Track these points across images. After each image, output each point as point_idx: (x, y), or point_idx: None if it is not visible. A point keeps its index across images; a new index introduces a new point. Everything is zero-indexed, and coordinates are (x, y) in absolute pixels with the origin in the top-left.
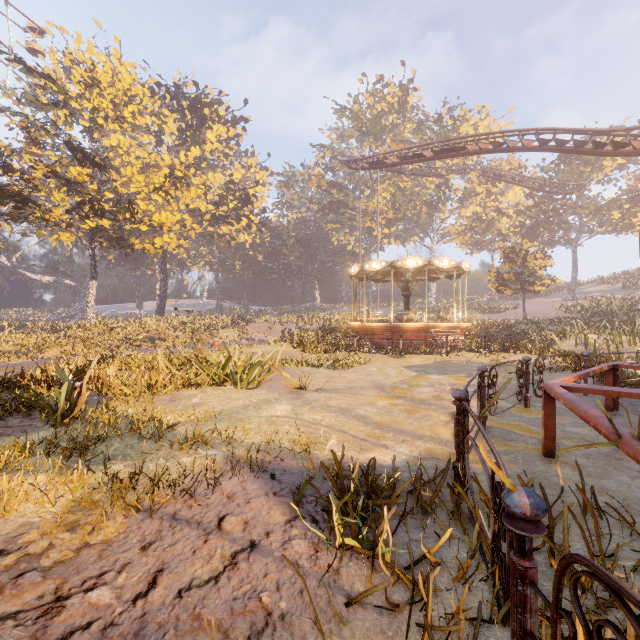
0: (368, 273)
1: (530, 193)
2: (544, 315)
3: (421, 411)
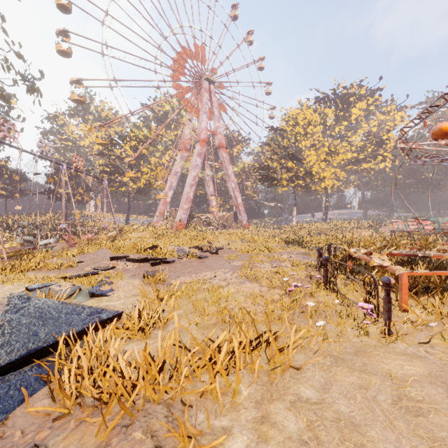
0: None
1: None
2: None
3: None
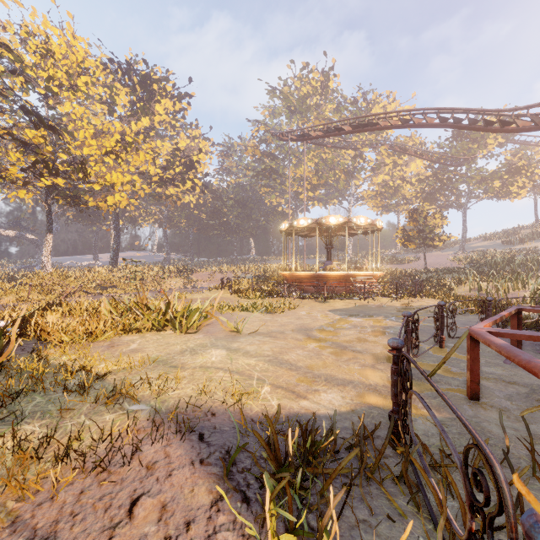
0: (296, 229)
1: (429, 165)
2: (441, 266)
3: (348, 353)
